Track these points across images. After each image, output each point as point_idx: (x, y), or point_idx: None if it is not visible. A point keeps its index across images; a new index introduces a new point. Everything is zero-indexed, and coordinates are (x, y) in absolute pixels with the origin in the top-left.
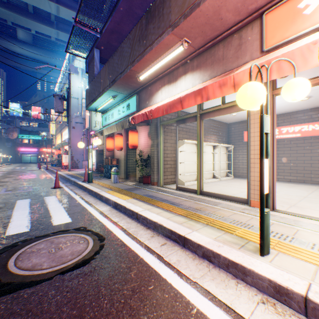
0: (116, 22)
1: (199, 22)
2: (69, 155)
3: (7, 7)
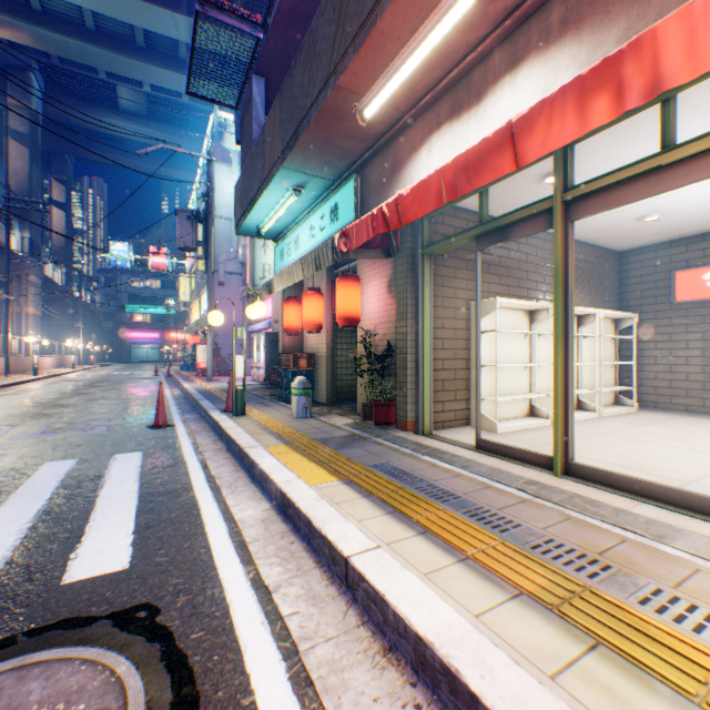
0: None
1: None
2: (208, 346)
3: (97, 41)
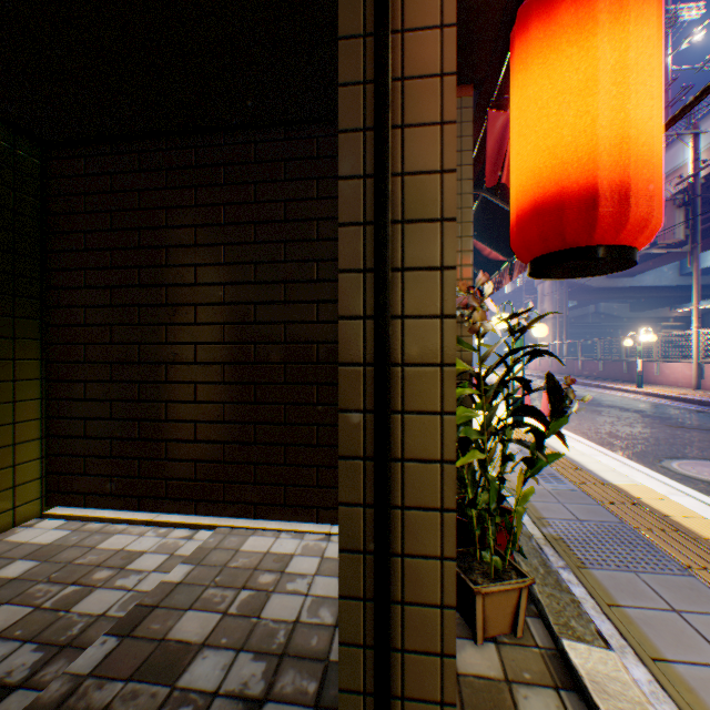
0: None
1: None
2: None
3: None
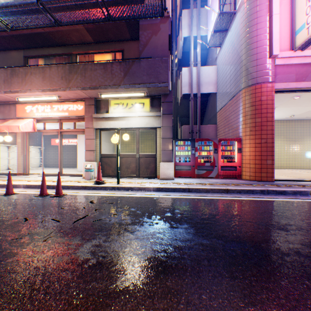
0: None
1: None
2: None
3: None
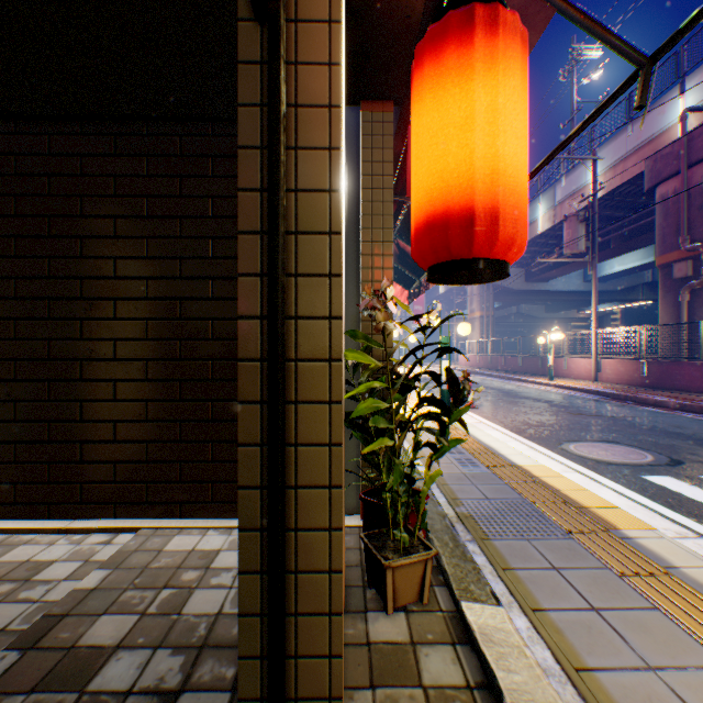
0: None
1: None
2: None
3: None
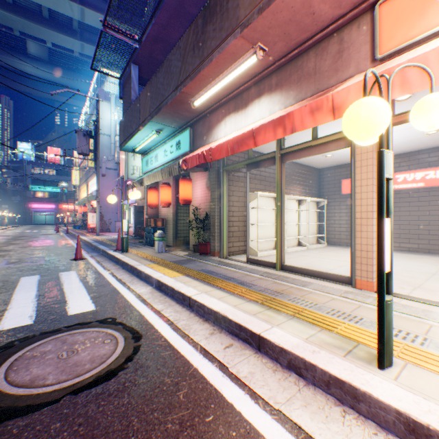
0: (161, 26)
1: (280, 19)
2: (97, 214)
3: (14, 11)
